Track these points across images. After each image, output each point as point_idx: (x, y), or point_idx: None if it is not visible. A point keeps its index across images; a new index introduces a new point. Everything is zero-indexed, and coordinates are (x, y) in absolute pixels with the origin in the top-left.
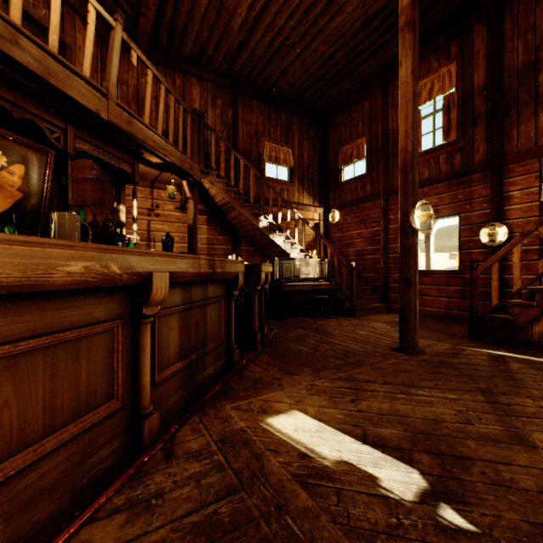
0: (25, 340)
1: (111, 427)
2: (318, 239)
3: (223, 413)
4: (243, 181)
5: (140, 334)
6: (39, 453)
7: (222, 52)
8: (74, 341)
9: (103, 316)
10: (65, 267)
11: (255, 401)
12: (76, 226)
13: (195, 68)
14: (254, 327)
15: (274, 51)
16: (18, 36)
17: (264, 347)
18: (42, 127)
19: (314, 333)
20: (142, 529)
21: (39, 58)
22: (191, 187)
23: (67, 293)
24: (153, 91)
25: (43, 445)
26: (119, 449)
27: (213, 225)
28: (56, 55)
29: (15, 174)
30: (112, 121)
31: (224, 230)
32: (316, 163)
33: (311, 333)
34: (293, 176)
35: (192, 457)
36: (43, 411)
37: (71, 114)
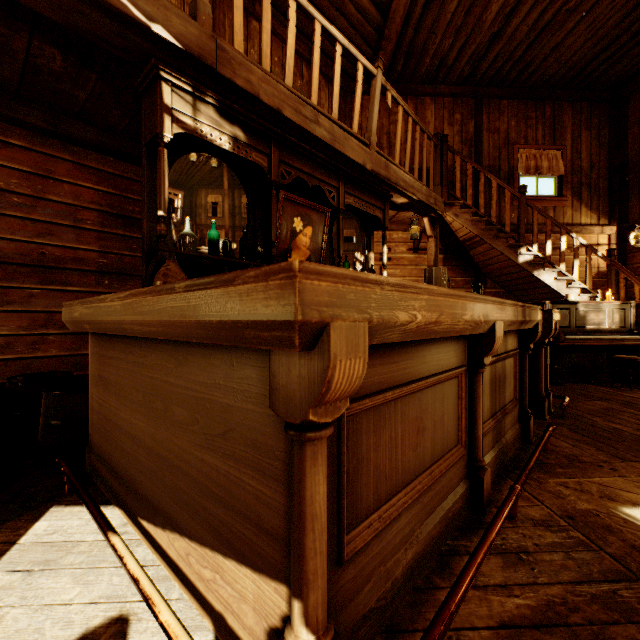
0: (429, 378)
1: (458, 470)
2: (613, 273)
3: (548, 487)
4: (495, 206)
5: (475, 384)
6: (433, 477)
7: (466, 55)
8: (441, 383)
9: (454, 362)
10: (464, 316)
11: (587, 483)
12: (445, 279)
13: (430, 86)
14: (540, 391)
15: (542, 26)
16: (318, 116)
17: (553, 418)
18: (324, 190)
19: (627, 408)
20: (528, 578)
21: (329, 130)
22: (431, 223)
23: (440, 339)
24: (385, 126)
25: (433, 471)
26: (463, 494)
27: (450, 265)
28: (336, 122)
29: (306, 235)
30: (373, 170)
31: (463, 270)
32: (603, 161)
33: (623, 409)
34: (562, 188)
35: (539, 525)
36: (430, 441)
37: (342, 172)
